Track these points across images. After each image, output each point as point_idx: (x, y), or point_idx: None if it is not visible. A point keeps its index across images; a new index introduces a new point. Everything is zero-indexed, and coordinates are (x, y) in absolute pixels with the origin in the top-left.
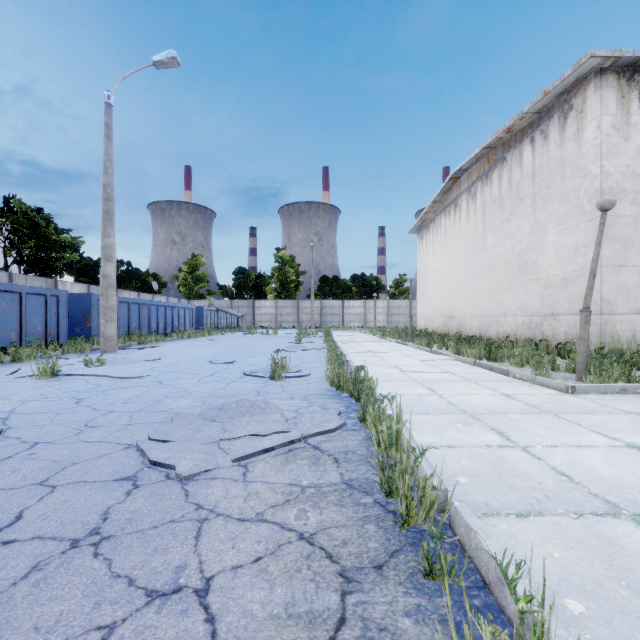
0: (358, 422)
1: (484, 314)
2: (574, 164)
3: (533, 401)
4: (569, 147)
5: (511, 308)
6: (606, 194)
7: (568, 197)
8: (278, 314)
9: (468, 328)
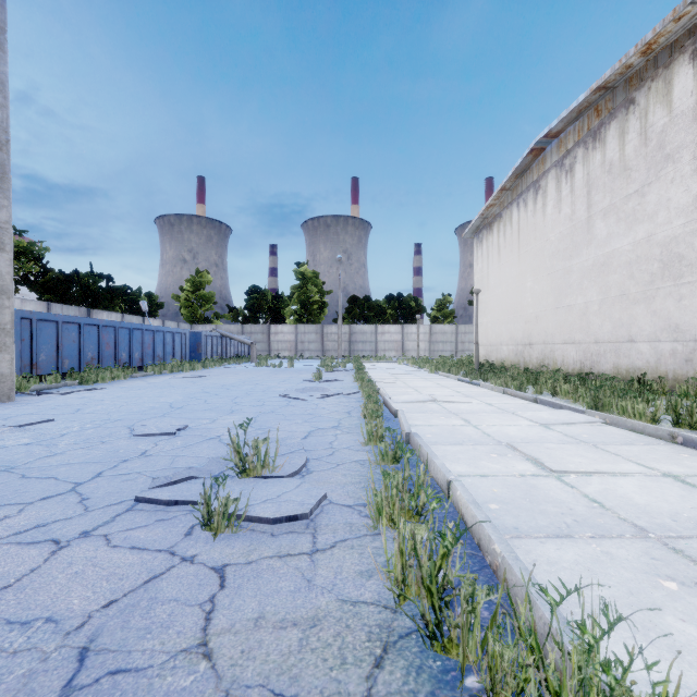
0: None
1: (590, 339)
2: None
3: None
4: None
5: (646, 329)
6: None
7: None
8: (298, 341)
9: (559, 360)
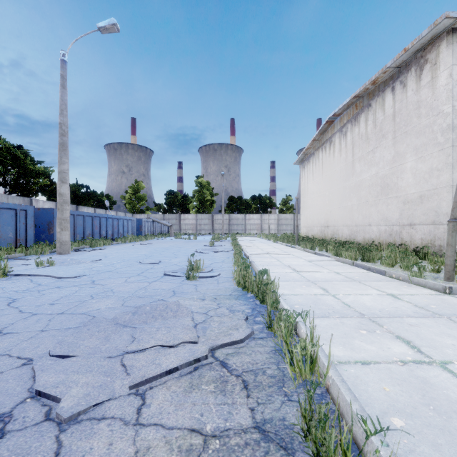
0: (264, 328)
1: (353, 224)
2: (429, 106)
3: (419, 302)
4: (424, 92)
5: (375, 219)
6: (456, 128)
7: (424, 132)
8: (198, 224)
9: (340, 235)
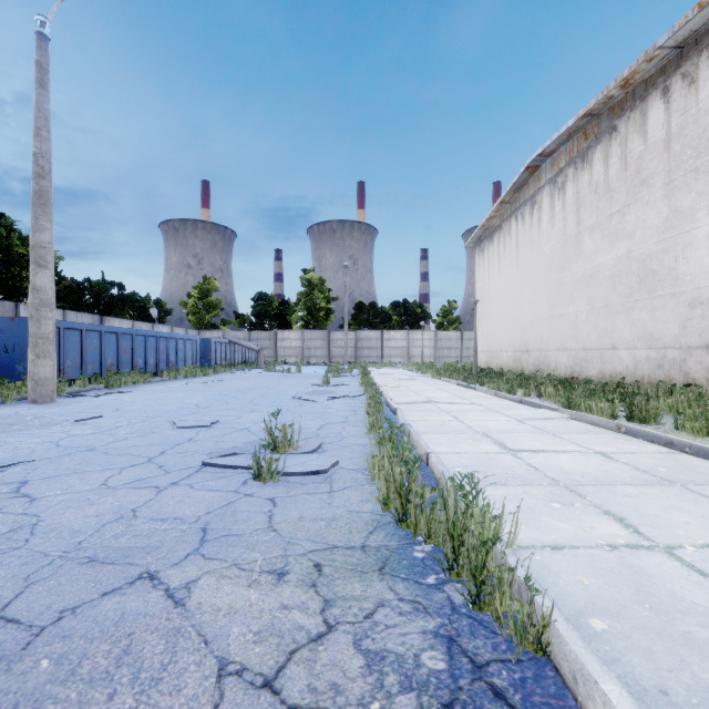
0: None
1: (579, 346)
2: None
3: None
4: None
5: (626, 338)
6: None
7: None
8: (305, 347)
9: (552, 365)
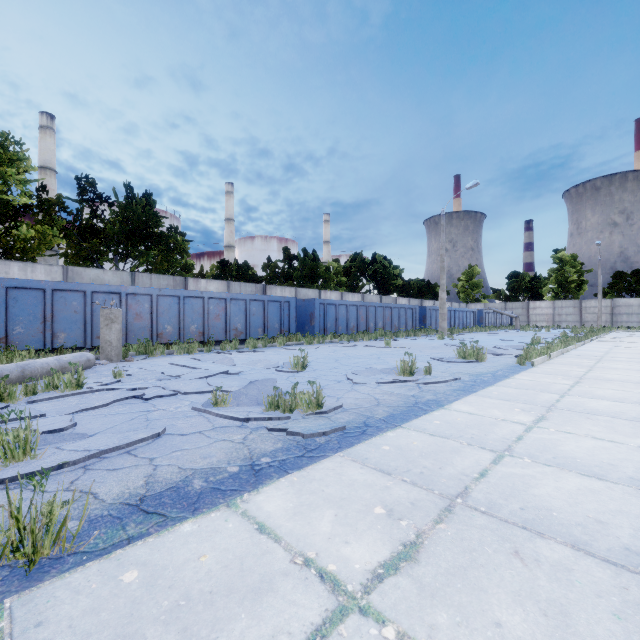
0: None
1: None
2: None
3: None
4: None
5: None
6: None
7: None
8: (555, 314)
9: None
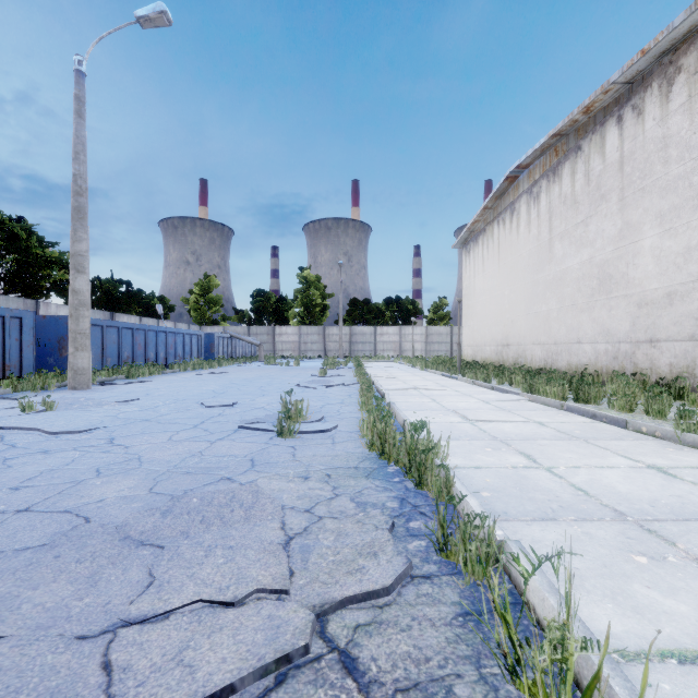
0: (431, 548)
1: (551, 341)
2: (684, 143)
3: None
4: (676, 122)
5: (589, 333)
6: None
7: (674, 187)
8: (302, 342)
9: (529, 358)
